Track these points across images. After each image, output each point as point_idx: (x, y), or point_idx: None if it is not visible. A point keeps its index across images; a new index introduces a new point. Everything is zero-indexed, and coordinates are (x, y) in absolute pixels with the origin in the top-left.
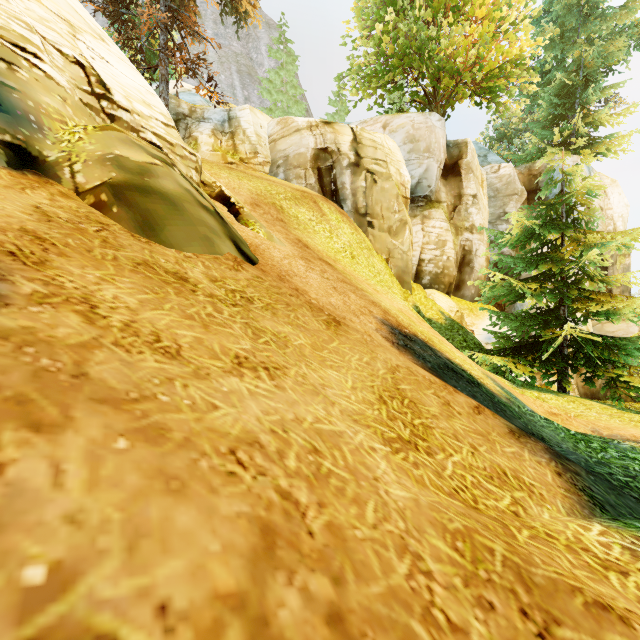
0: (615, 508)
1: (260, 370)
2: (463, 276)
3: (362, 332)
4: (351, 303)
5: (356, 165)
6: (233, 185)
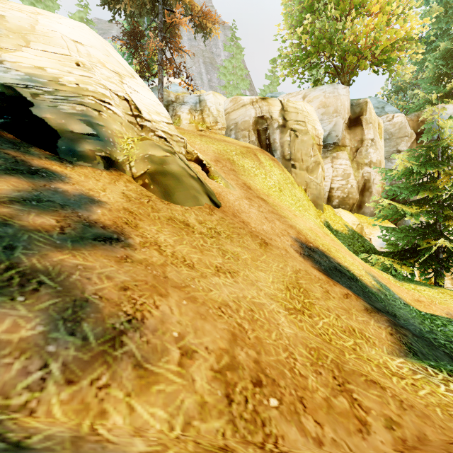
0: (424, 355)
1: (227, 273)
2: (363, 198)
3: (281, 248)
4: (276, 228)
5: (283, 126)
6: (203, 149)
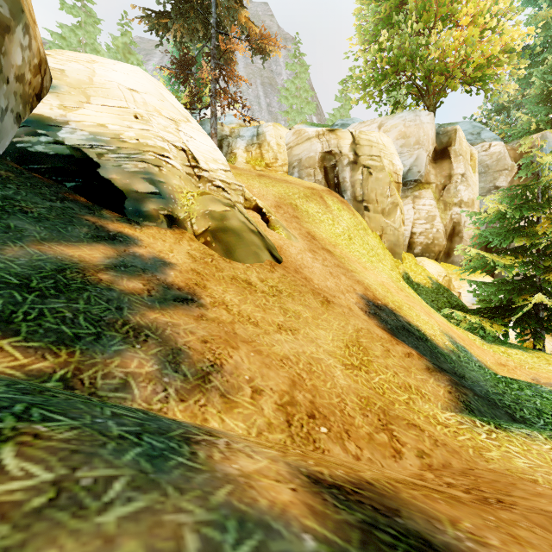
0: (482, 413)
1: (288, 331)
2: (452, 245)
3: (344, 306)
4: (341, 284)
5: (354, 163)
6: (262, 193)
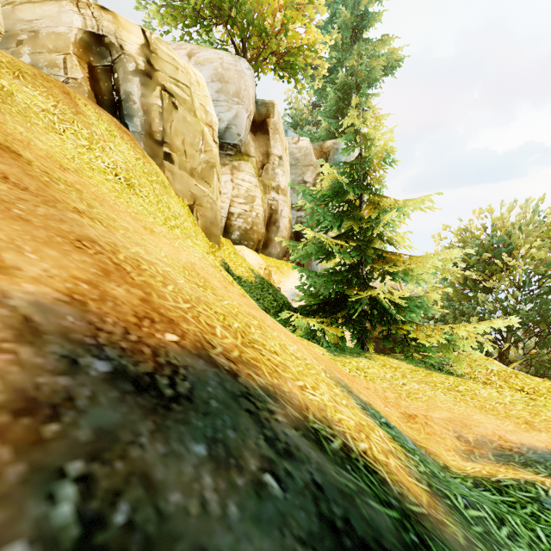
0: None
1: None
2: (270, 234)
3: None
4: None
5: (147, 75)
6: None
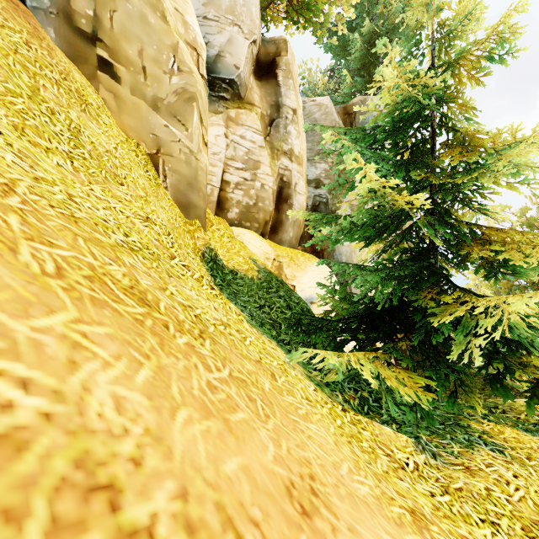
0: None
1: None
2: (281, 215)
3: None
4: None
5: None
6: None
